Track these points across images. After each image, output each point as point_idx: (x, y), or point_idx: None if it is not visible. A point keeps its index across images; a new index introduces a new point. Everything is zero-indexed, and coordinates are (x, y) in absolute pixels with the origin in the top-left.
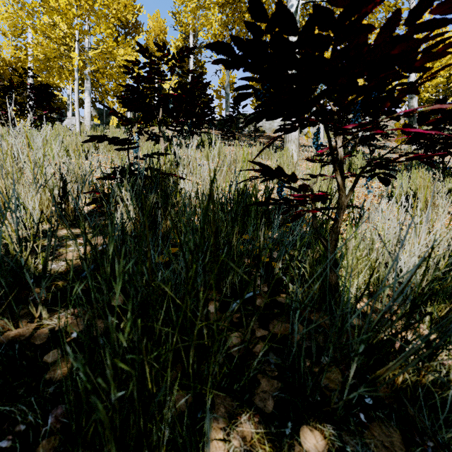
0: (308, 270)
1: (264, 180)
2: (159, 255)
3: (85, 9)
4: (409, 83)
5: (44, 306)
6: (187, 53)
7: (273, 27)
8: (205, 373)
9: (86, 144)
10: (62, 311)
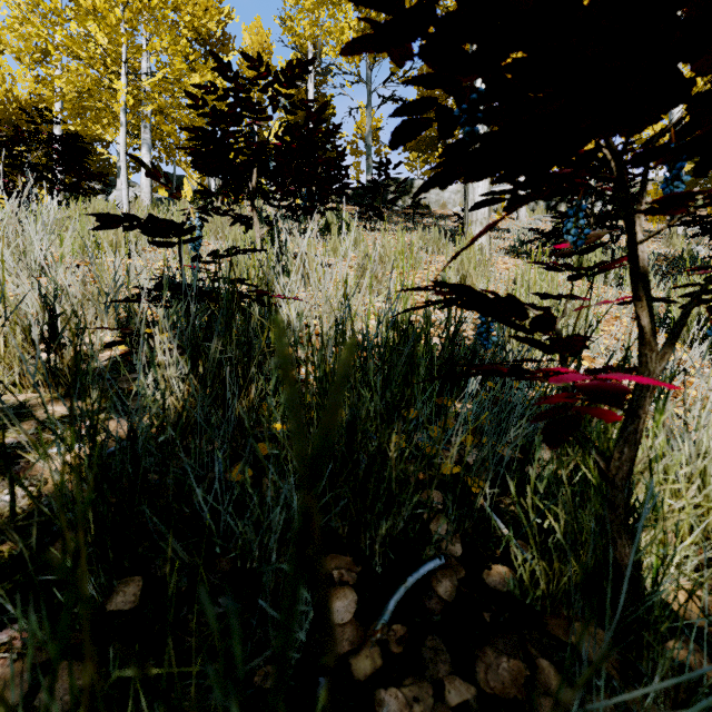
0: (562, 523)
1: (447, 305)
2: (234, 461)
3: (135, 9)
4: None
5: None
6: (300, 71)
7: None
8: None
9: (134, 231)
10: None
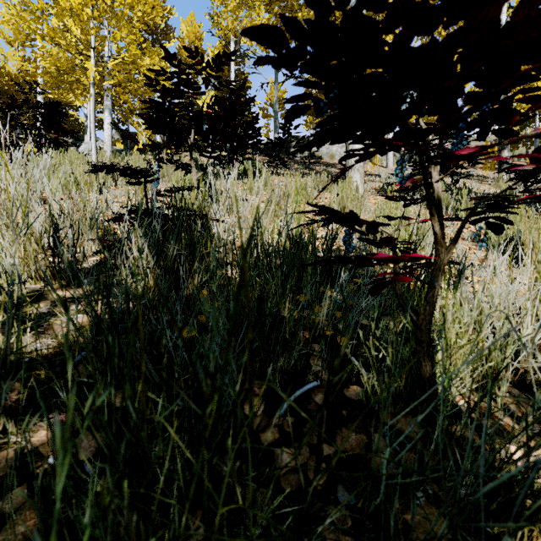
0: (391, 355)
1: (325, 224)
2: (184, 326)
3: (102, 9)
4: (535, 90)
5: (9, 417)
6: (225, 60)
7: (347, 0)
8: (241, 536)
9: (102, 174)
10: (37, 422)
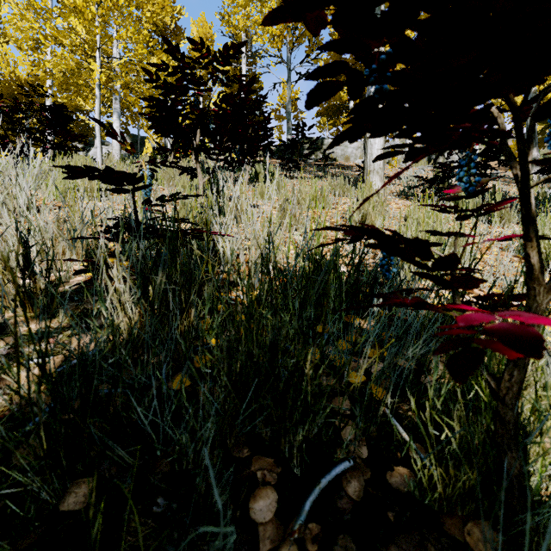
0: (457, 435)
1: (353, 240)
2: (176, 371)
3: (106, 7)
4: None
5: None
6: (234, 52)
7: None
8: None
9: None
10: None
